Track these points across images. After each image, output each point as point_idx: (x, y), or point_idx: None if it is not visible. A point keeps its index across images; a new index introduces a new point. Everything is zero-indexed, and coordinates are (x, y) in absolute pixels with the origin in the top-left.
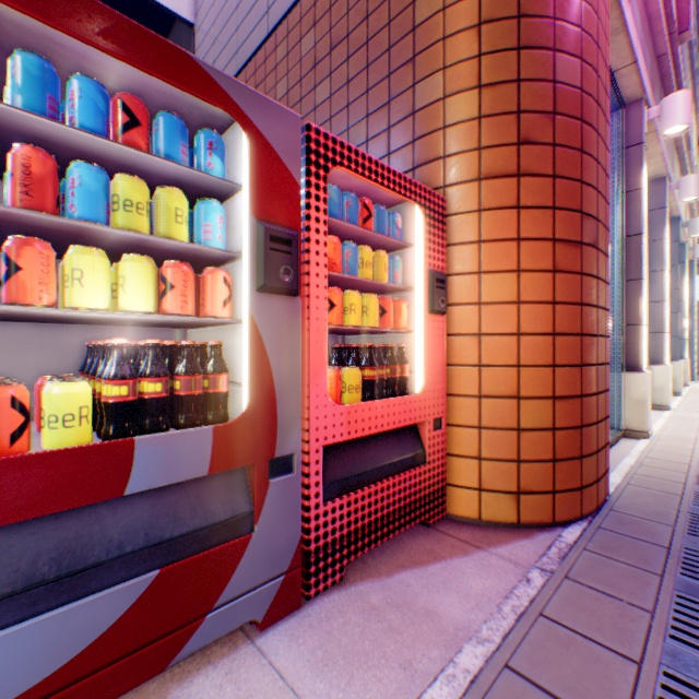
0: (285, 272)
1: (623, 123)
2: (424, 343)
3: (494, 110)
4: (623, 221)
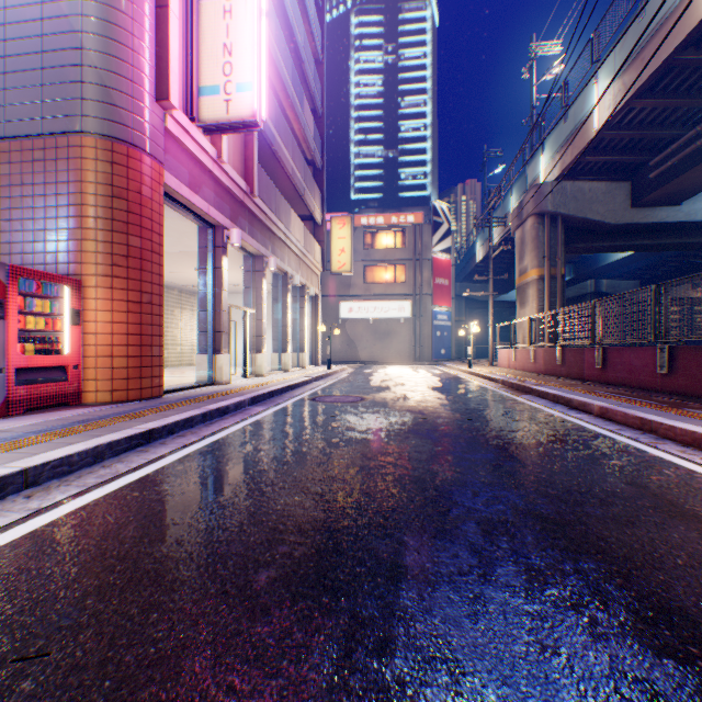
0: (2, 313)
1: (216, 235)
2: (70, 336)
3: (104, 251)
4: (216, 282)
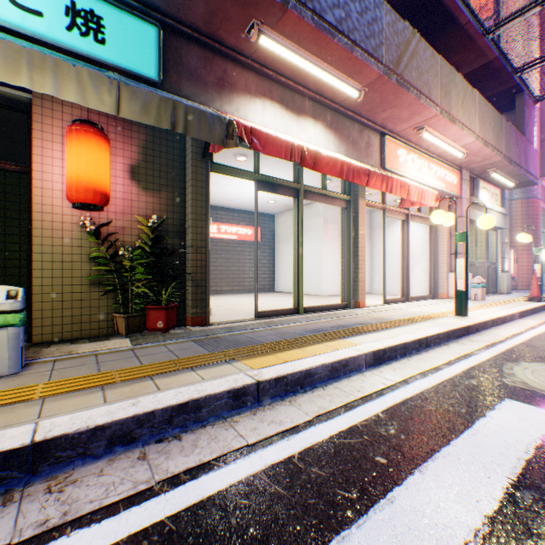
0: (508, 261)
1: (543, 217)
2: (514, 267)
3: None
4: (543, 239)
